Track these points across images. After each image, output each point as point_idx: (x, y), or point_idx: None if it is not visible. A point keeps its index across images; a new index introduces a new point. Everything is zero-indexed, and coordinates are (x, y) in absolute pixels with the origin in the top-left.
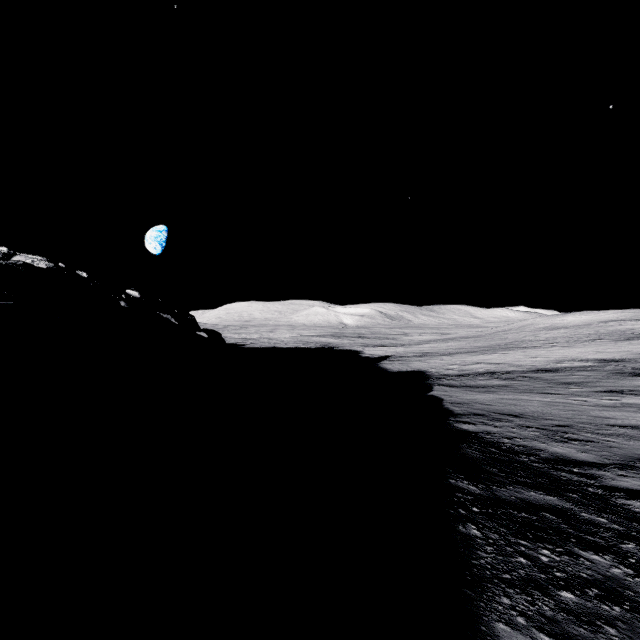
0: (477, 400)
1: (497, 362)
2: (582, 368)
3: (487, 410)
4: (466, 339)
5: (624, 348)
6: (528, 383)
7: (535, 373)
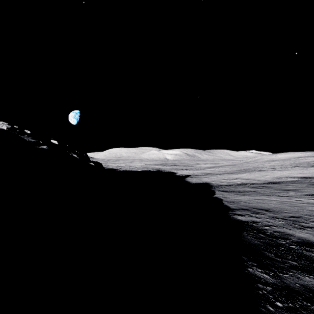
0: (241, 200)
1: (246, 178)
2: (292, 181)
3: (248, 206)
4: (228, 166)
5: (312, 171)
6: (266, 190)
7: (268, 184)
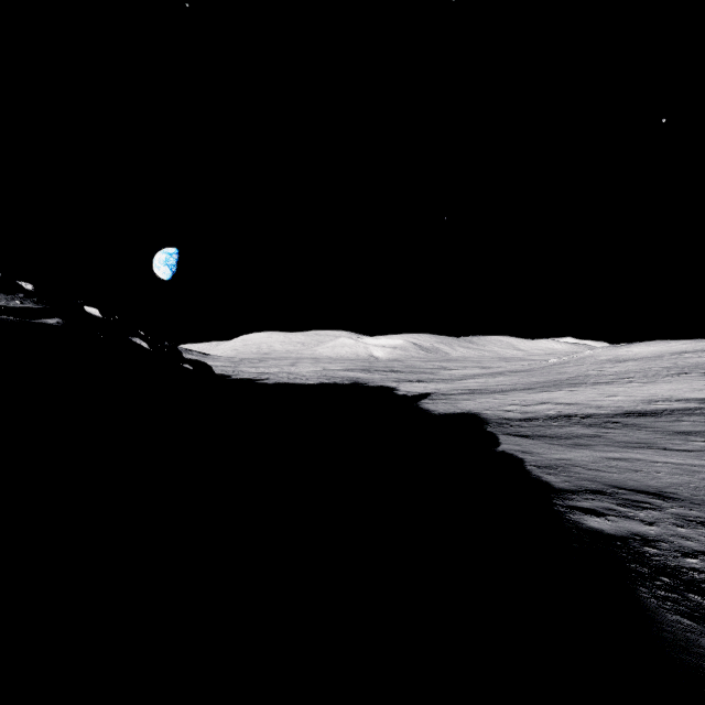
0: (573, 461)
1: (567, 402)
2: (688, 411)
3: (602, 481)
4: (517, 373)
5: None
6: (626, 432)
7: (626, 417)
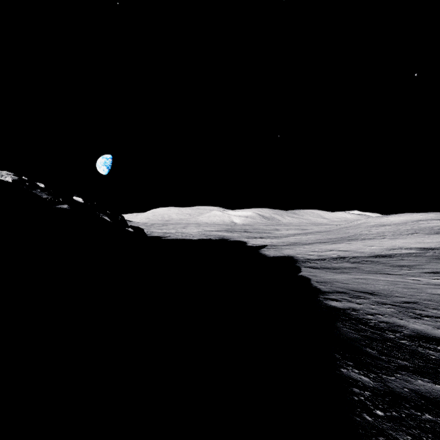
0: (336, 279)
1: (345, 250)
2: (409, 254)
3: (346, 288)
4: (320, 233)
5: (436, 239)
6: (371, 266)
7: (374, 258)
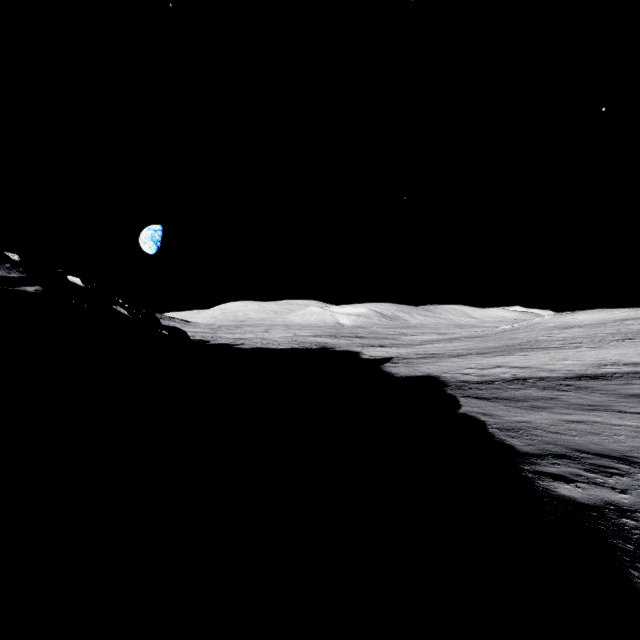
0: (533, 424)
1: (521, 365)
2: (637, 374)
3: (564, 445)
4: (472, 339)
5: None
6: (580, 395)
7: (578, 380)
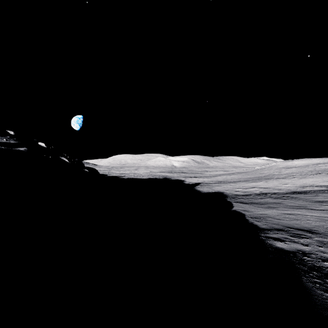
0: (268, 215)
1: (264, 187)
2: (321, 191)
3: (282, 225)
4: (240, 173)
5: None
6: (292, 201)
7: (292, 194)
